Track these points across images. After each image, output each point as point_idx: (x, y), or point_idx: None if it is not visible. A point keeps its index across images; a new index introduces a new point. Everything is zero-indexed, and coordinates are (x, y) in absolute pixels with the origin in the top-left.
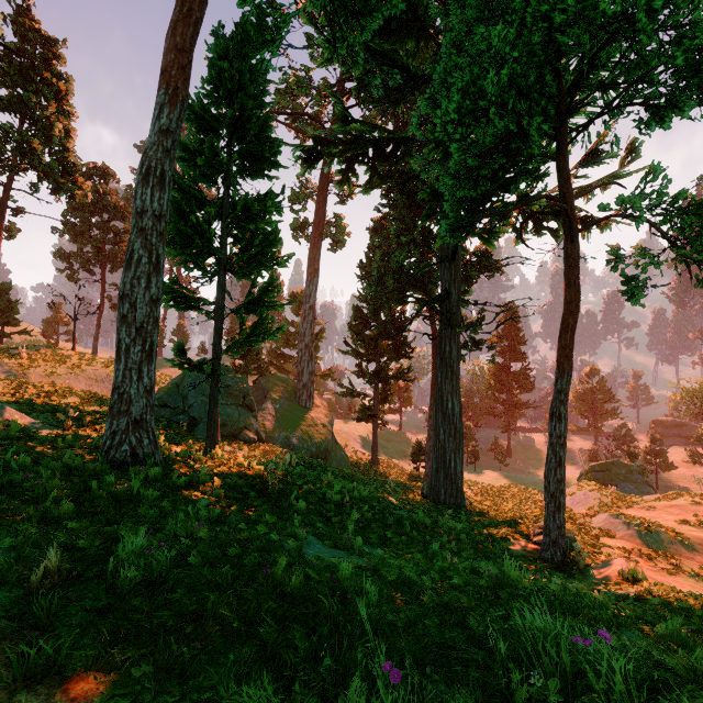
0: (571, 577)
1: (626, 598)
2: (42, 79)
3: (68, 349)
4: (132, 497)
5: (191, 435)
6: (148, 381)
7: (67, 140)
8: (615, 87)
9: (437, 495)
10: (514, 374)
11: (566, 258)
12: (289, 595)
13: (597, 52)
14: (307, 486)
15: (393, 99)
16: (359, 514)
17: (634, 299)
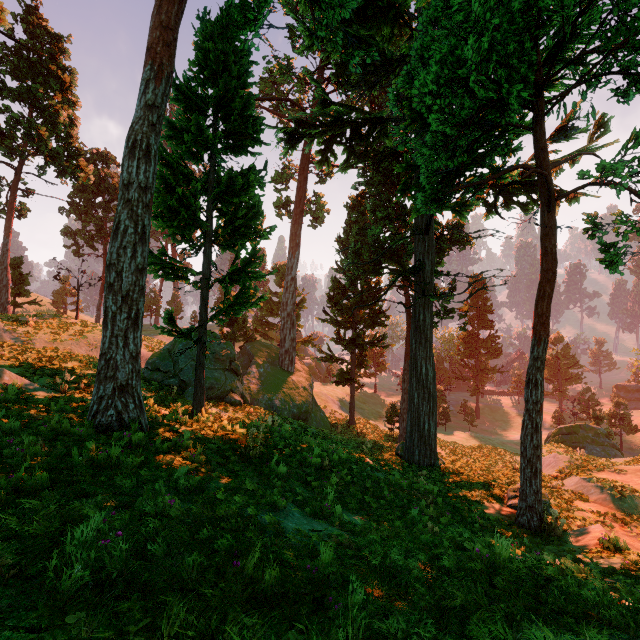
0: (549, 543)
1: (614, 572)
2: (48, 72)
3: (73, 318)
4: (111, 464)
5: (181, 397)
6: (134, 348)
7: (72, 127)
8: (585, 64)
9: (412, 456)
10: (482, 340)
11: (542, 227)
12: (262, 593)
13: (579, 16)
14: (287, 449)
15: (370, 82)
16: (338, 477)
17: (612, 267)
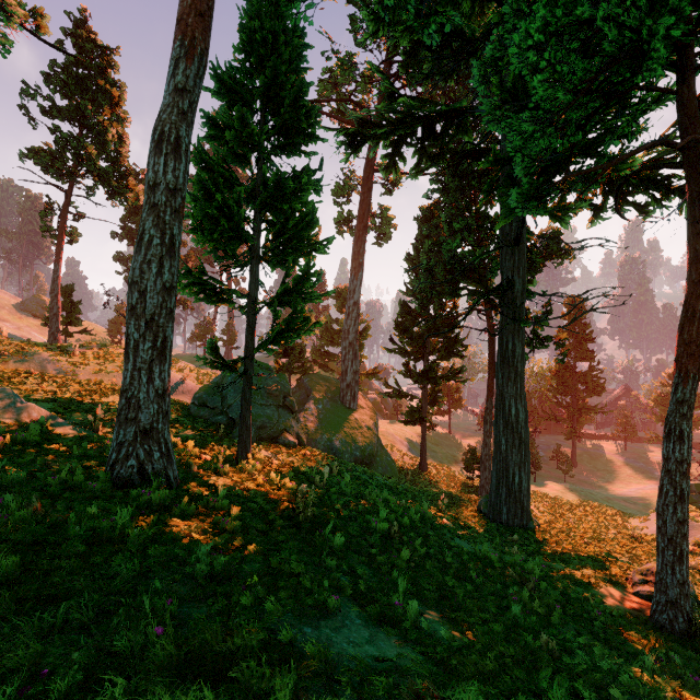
0: None
1: None
2: (97, 87)
3: (122, 348)
4: (114, 538)
5: (229, 437)
6: (160, 384)
7: (121, 145)
8: None
9: (498, 515)
10: (580, 374)
11: (691, 224)
12: None
13: None
14: (346, 509)
15: (445, 69)
16: (410, 549)
17: None
